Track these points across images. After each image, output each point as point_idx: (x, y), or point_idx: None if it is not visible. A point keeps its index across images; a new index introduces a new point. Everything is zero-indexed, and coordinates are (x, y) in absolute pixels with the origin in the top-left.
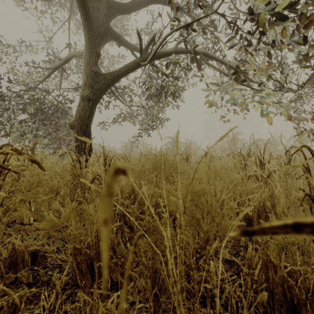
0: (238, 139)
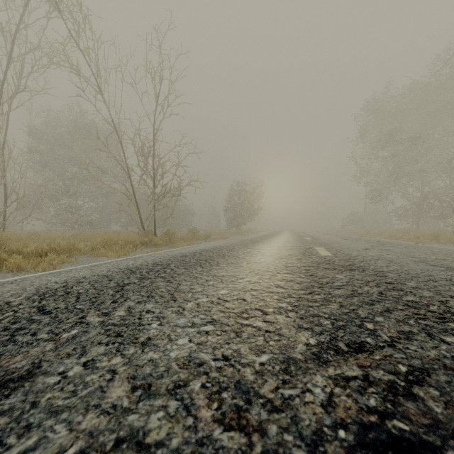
0: None
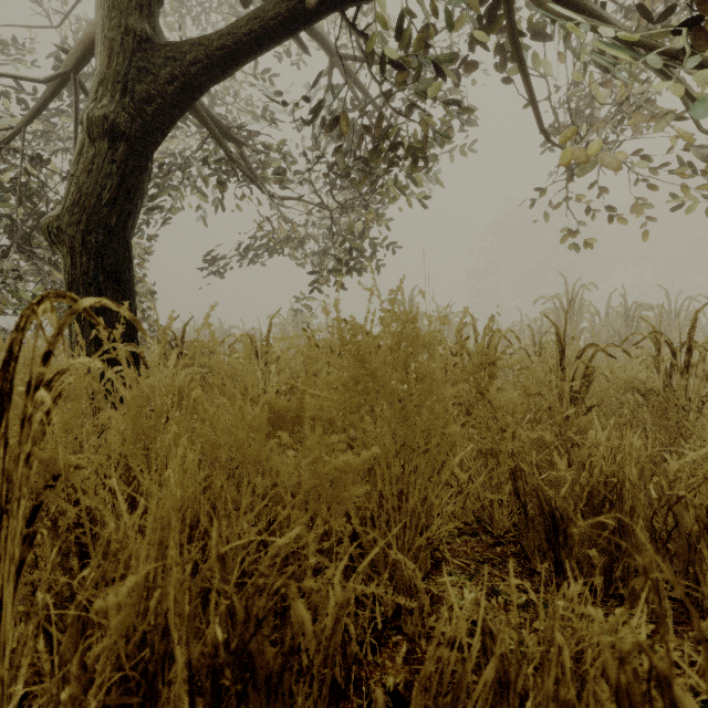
0: (584, 304)
